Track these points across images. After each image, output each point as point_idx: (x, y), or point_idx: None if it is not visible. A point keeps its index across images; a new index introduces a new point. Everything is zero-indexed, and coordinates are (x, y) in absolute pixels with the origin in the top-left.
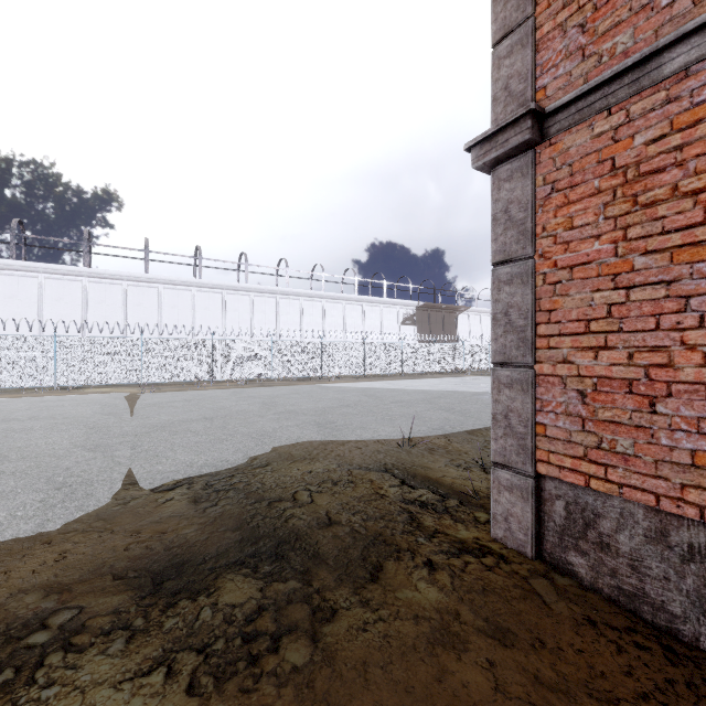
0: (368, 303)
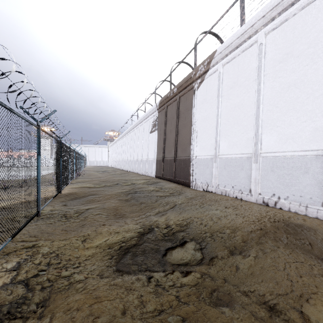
0: (140, 124)
